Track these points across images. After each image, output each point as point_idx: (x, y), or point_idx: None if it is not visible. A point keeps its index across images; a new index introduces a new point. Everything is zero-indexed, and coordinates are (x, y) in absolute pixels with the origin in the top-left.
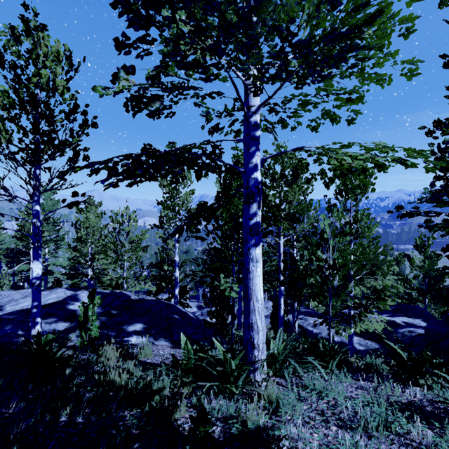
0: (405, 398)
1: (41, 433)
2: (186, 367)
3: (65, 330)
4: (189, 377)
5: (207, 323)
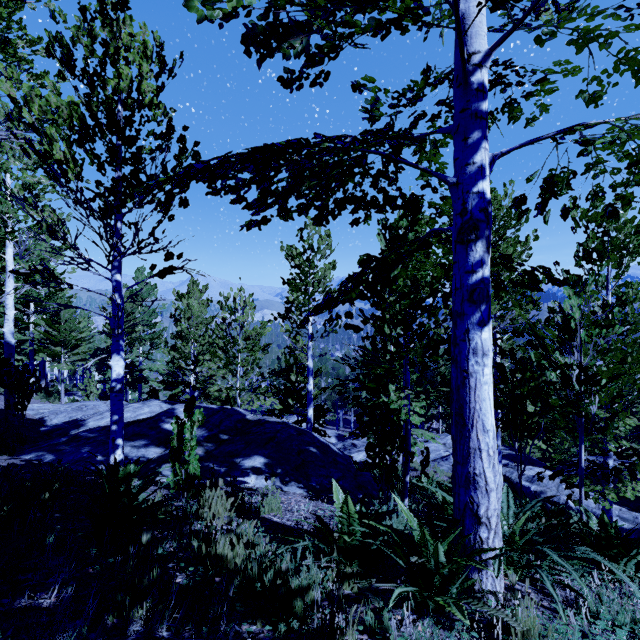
0: None
1: None
2: (347, 546)
3: (157, 459)
4: (353, 565)
5: (364, 464)
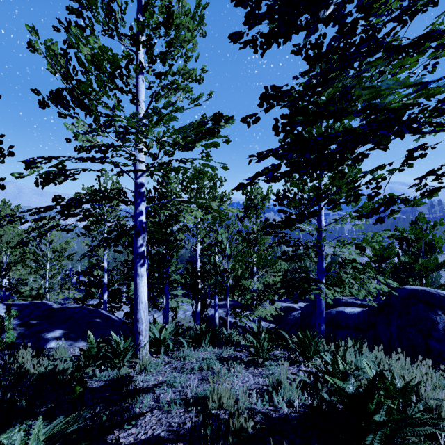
0: (235, 354)
1: None
2: (89, 354)
3: None
4: (91, 361)
5: (123, 323)
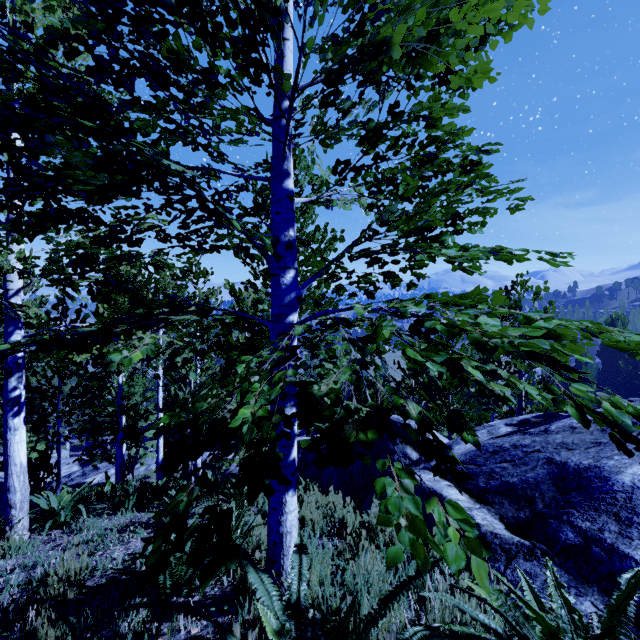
0: None
1: None
2: None
3: None
4: None
5: None
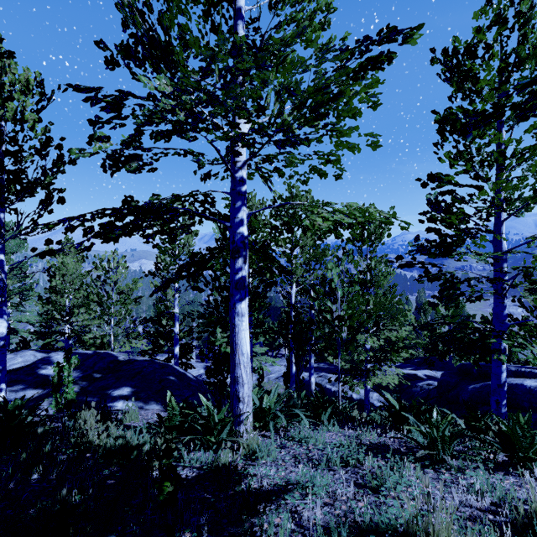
0: (380, 440)
1: (13, 488)
2: (171, 425)
3: (36, 398)
4: (173, 434)
5: (204, 383)
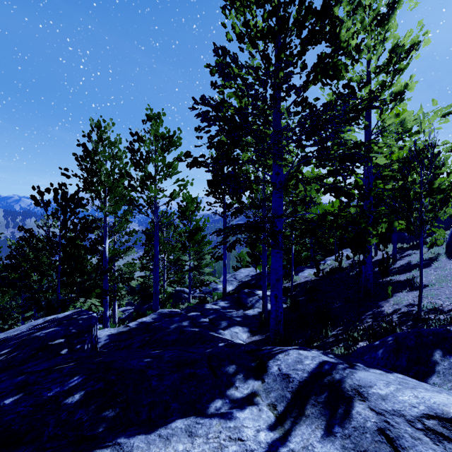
0: None
1: None
2: None
3: None
4: None
5: None
